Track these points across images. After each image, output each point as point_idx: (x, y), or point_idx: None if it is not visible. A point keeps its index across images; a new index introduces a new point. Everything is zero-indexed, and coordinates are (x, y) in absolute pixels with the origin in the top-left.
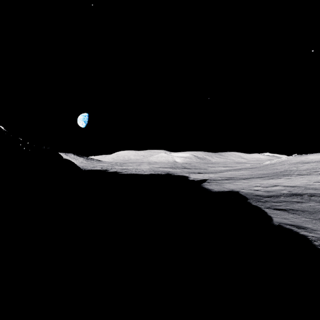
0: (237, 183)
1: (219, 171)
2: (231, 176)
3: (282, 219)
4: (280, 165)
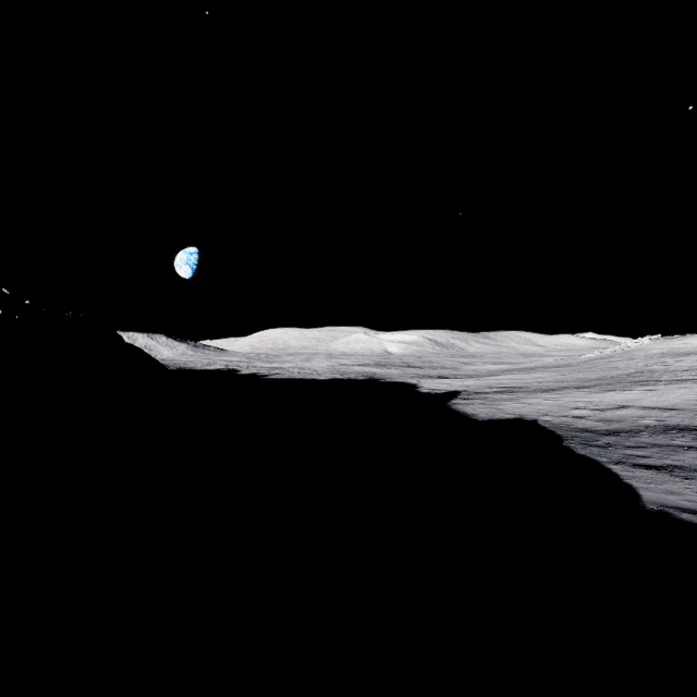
0: (530, 401)
1: (485, 374)
2: (514, 385)
3: (663, 493)
4: (625, 360)
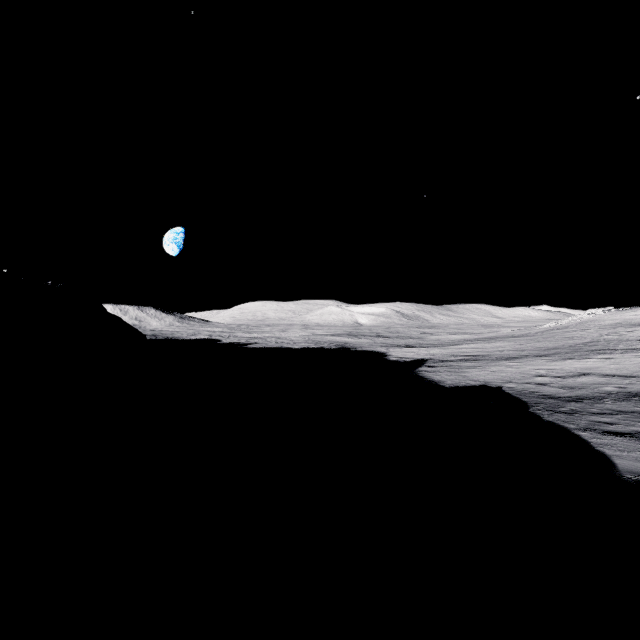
0: (493, 369)
1: (449, 343)
2: (477, 353)
3: (638, 462)
4: (581, 330)
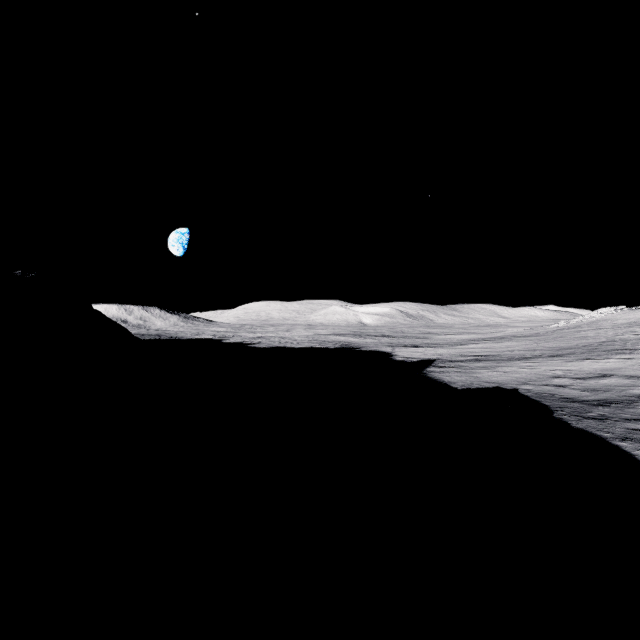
0: (506, 369)
1: (456, 343)
2: (486, 353)
3: None
4: (593, 330)
